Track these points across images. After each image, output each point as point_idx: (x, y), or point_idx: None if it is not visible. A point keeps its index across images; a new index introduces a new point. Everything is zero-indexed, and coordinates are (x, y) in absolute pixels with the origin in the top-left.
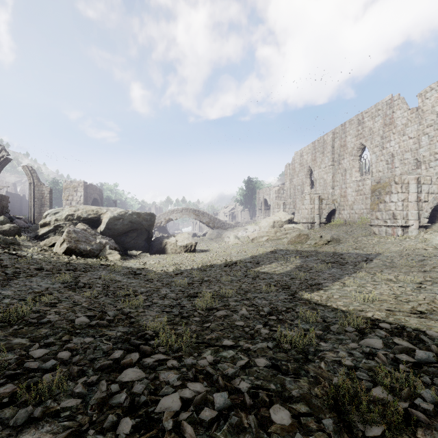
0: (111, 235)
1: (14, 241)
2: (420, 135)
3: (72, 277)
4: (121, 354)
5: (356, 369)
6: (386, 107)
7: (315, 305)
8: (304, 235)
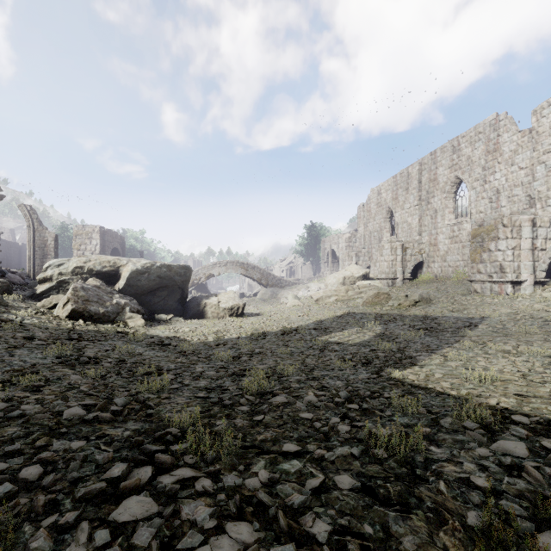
0: (134, 293)
1: (0, 301)
2: (534, 165)
3: (74, 349)
4: (123, 470)
5: (497, 494)
6: (489, 130)
7: (410, 387)
8: (384, 294)
